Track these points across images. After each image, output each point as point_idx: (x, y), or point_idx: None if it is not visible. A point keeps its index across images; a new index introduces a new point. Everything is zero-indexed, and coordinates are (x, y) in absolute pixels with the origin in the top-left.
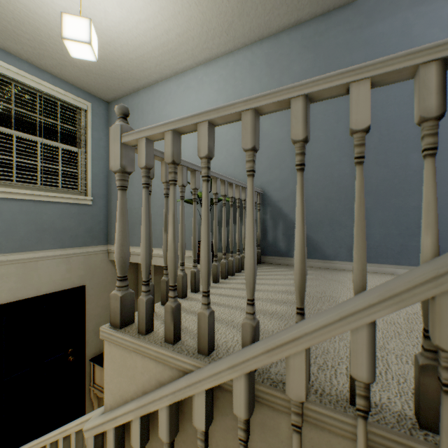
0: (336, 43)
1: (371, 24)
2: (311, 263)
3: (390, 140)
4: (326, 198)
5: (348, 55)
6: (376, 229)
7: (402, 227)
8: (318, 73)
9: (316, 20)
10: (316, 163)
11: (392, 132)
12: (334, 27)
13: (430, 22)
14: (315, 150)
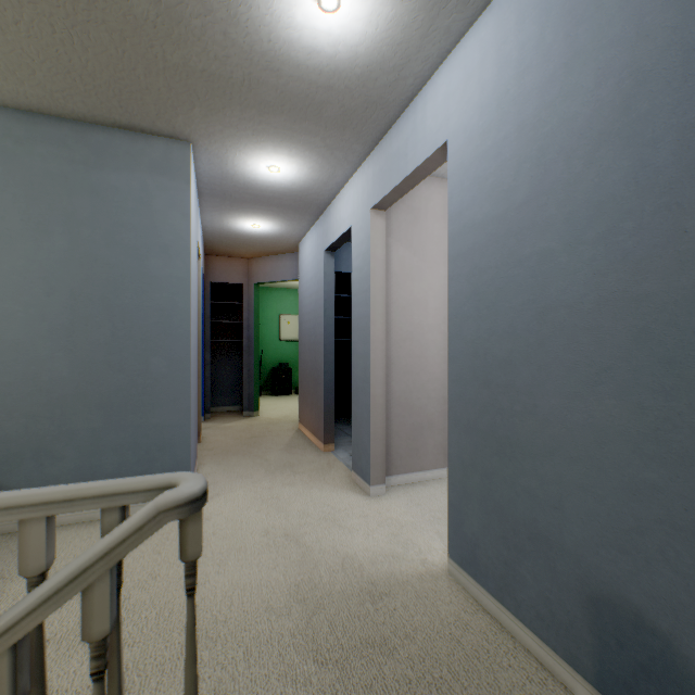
0: (47, 168)
1: (102, 167)
2: (0, 528)
3: (128, 336)
4: (29, 415)
5: (68, 197)
6: (109, 458)
7: (143, 452)
8: (14, 205)
9: (10, 113)
10: (10, 355)
11: (130, 326)
12: (44, 142)
13: (173, 202)
14: (7, 333)
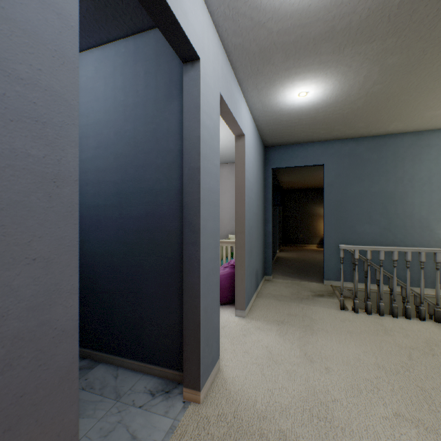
0: None
1: None
2: None
3: None
4: None
5: None
6: None
7: None
8: None
9: None
10: None
11: None
12: None
13: None
14: None
